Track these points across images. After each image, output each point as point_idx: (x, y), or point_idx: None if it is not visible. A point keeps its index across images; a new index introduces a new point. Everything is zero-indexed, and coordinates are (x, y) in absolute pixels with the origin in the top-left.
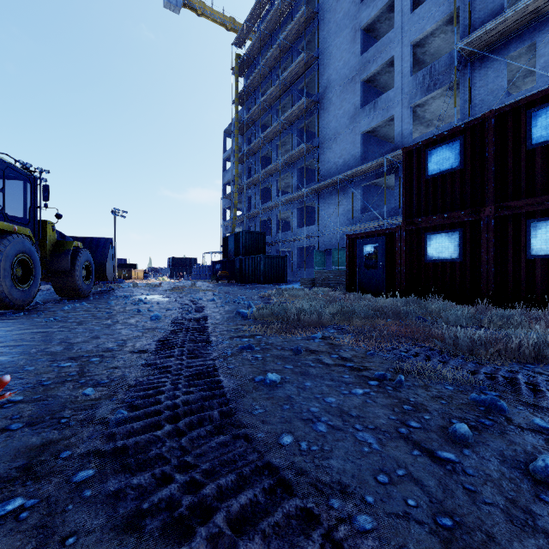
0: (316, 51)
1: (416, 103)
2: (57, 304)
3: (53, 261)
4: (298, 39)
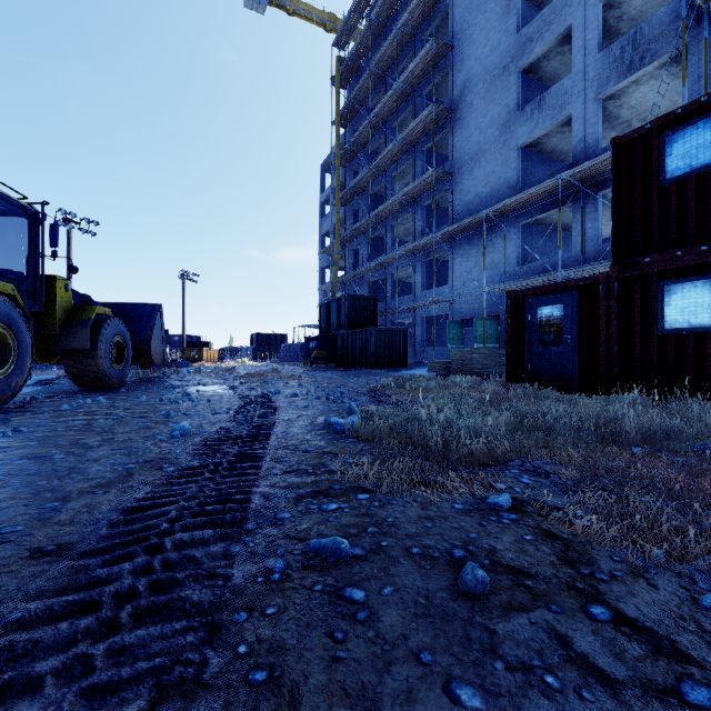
0: (449, 38)
1: (609, 92)
2: (63, 400)
3: (66, 335)
4: (424, 25)
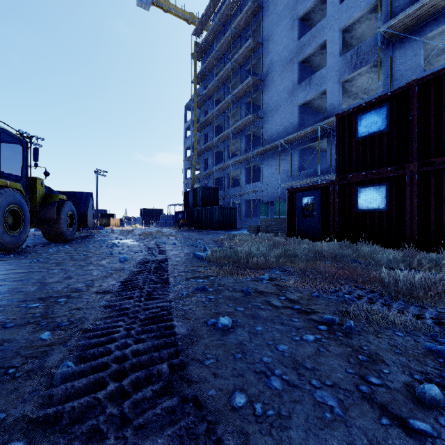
0: (260, 38)
1: (345, 79)
2: (44, 247)
3: (42, 211)
4: (246, 29)
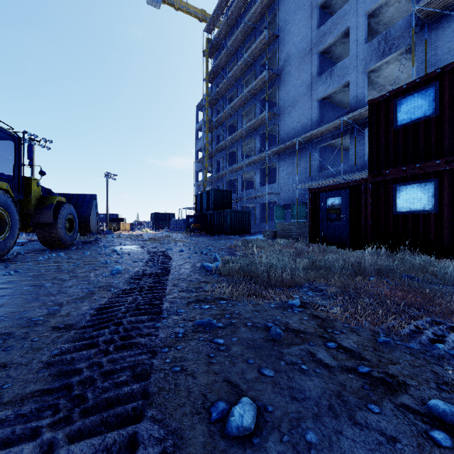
0: (276, 30)
1: (371, 68)
2: (37, 255)
3: (37, 214)
4: (261, 21)
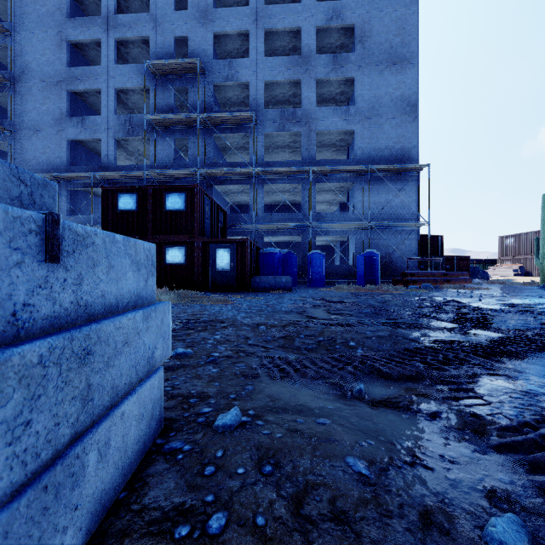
0: (8, 22)
1: (120, 138)
2: None
3: None
4: None
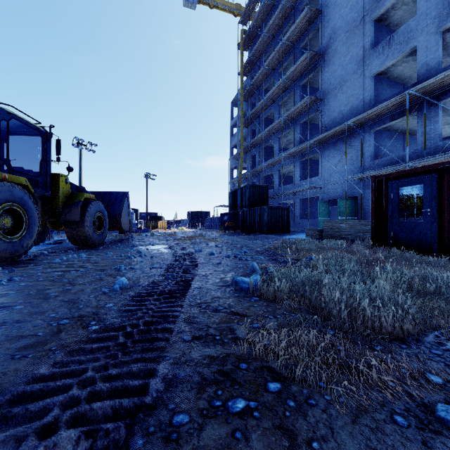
0: (319, 5)
1: (448, 25)
2: (60, 255)
3: (65, 212)
4: None
